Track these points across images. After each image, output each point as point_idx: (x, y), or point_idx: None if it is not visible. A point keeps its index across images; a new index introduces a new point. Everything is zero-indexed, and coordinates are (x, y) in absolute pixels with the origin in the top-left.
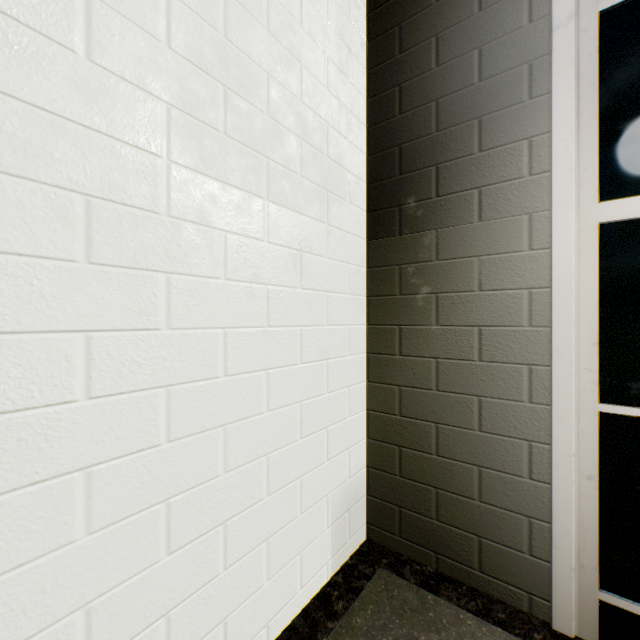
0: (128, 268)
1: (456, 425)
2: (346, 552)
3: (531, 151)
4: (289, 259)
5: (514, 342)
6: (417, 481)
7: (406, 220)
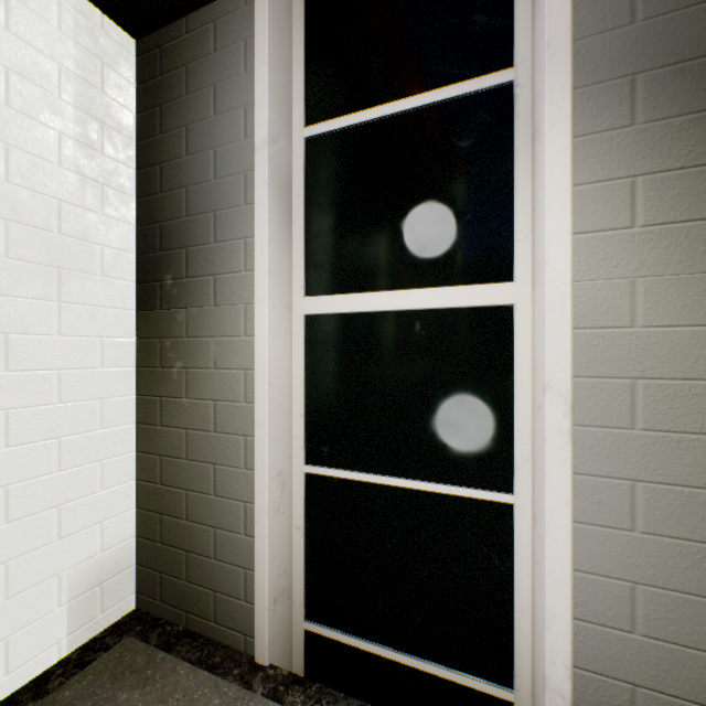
0: None
1: (200, 491)
2: (97, 626)
3: (246, 250)
4: None
5: (236, 416)
6: (173, 546)
7: (166, 296)
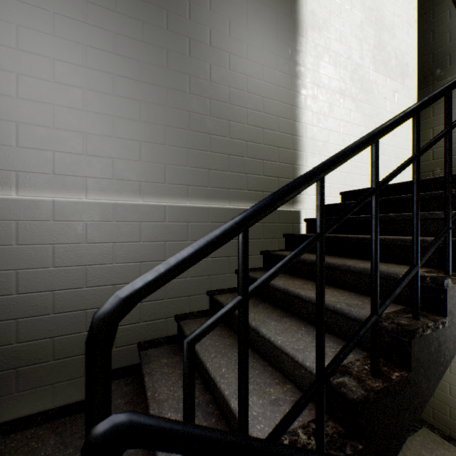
0: None
1: None
2: None
3: None
4: None
5: None
6: (440, 401)
7: None
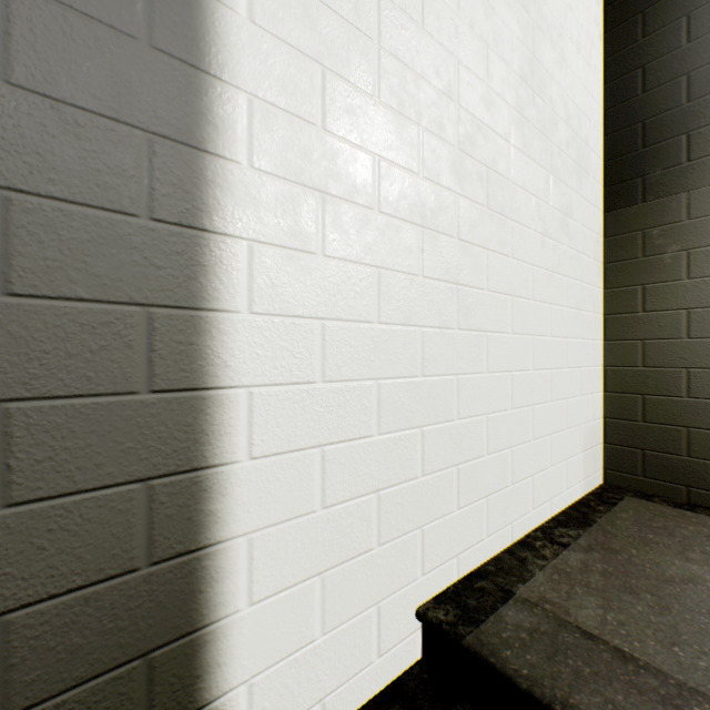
0: (498, 214)
1: None
2: (590, 484)
3: None
4: (560, 221)
5: None
6: (663, 424)
7: (650, 188)
